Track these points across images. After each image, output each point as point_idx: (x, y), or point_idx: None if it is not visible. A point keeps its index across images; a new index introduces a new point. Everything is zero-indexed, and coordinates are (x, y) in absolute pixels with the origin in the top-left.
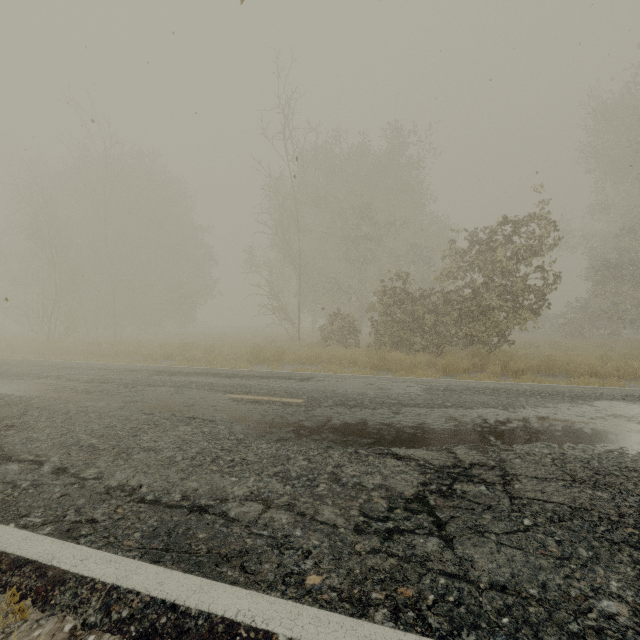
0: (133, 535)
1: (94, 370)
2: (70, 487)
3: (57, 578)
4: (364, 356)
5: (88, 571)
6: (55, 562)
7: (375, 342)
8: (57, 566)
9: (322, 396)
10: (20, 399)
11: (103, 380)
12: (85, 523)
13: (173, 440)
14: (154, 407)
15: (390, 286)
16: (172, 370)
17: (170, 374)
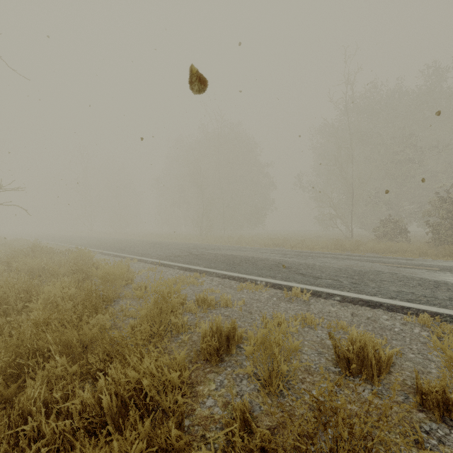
0: (448, 306)
1: (259, 249)
2: (374, 289)
3: (434, 313)
4: (430, 249)
5: (448, 313)
6: (424, 308)
7: (433, 239)
8: (428, 310)
9: (448, 268)
10: (262, 258)
11: (279, 253)
12: (412, 300)
13: (390, 278)
14: (343, 265)
15: (451, 196)
16: (302, 251)
17: (308, 253)
